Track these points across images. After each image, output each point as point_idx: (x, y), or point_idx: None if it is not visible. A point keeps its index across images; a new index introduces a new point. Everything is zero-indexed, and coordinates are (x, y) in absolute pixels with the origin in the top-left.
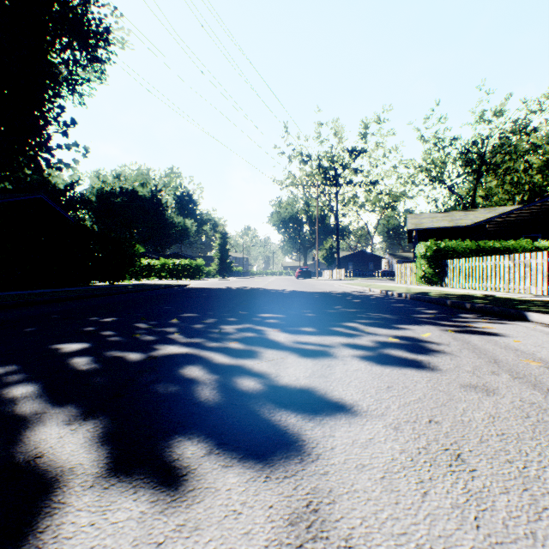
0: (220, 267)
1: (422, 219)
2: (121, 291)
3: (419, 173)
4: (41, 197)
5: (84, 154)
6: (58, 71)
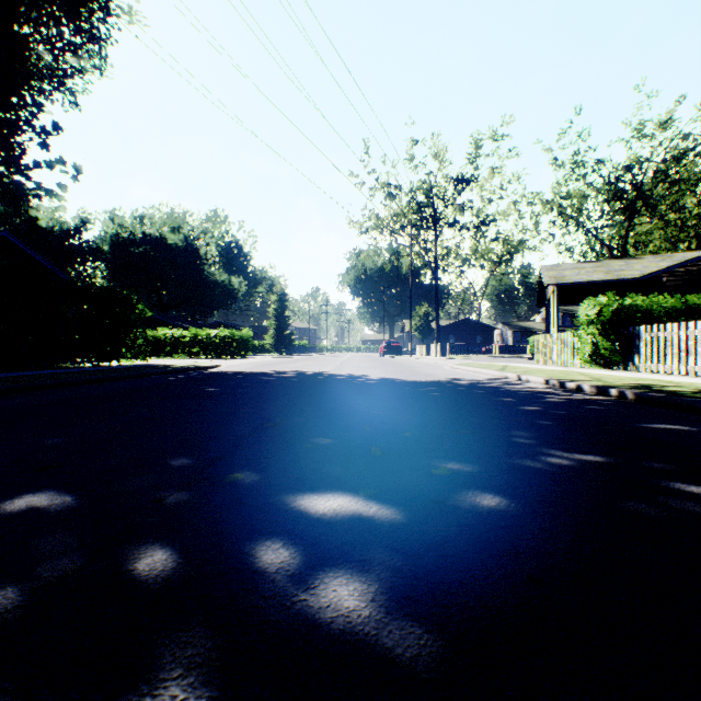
0: (277, 340)
1: (563, 270)
2: (65, 381)
3: (548, 212)
4: (5, 236)
5: (74, 176)
6: (36, 55)
